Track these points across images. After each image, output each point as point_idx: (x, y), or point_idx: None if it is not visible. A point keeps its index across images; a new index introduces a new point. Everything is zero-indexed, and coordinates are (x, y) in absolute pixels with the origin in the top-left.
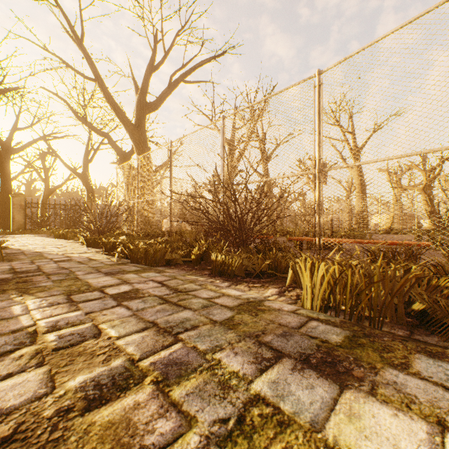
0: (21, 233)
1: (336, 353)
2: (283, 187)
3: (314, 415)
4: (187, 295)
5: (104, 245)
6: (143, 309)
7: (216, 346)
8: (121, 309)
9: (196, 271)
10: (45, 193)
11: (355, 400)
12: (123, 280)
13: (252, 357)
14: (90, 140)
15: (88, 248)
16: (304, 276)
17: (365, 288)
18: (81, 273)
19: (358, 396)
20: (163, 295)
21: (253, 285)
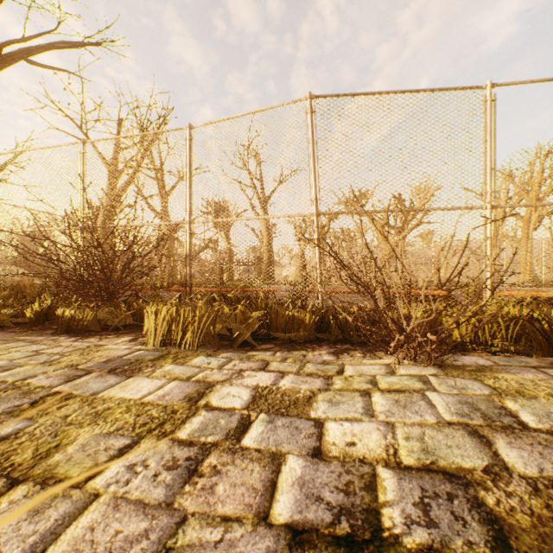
0: None
1: (143, 364)
2: (165, 234)
3: (97, 391)
4: (9, 351)
5: None
6: None
7: (30, 377)
8: None
9: (34, 332)
10: None
11: (133, 380)
12: None
13: (65, 376)
14: None
15: None
16: (150, 319)
17: (191, 322)
18: None
19: (138, 378)
20: None
21: (107, 336)
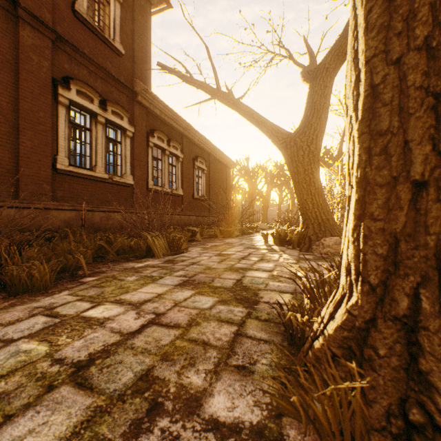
0: None
1: None
2: None
3: None
4: None
5: None
6: None
7: None
8: None
9: None
10: None
11: None
12: None
13: None
14: None
15: None
16: None
17: None
18: None
19: None
20: None
21: None
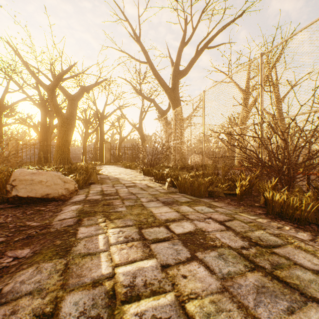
0: (108, 165)
1: None
2: None
3: None
4: (275, 254)
5: (155, 175)
6: (230, 277)
7: None
8: (199, 267)
9: (246, 208)
10: (119, 141)
11: None
12: (181, 213)
13: None
14: (142, 106)
15: (144, 176)
16: None
17: None
18: (145, 200)
19: None
20: (239, 248)
21: None
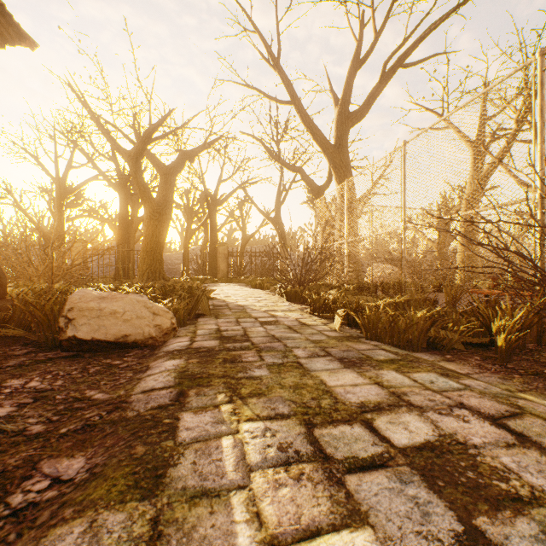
0: (224, 282)
1: None
2: None
3: None
4: None
5: (311, 301)
6: None
7: None
8: None
9: (528, 381)
10: (242, 241)
11: None
12: (389, 390)
13: None
14: (281, 180)
15: (288, 303)
16: None
17: None
18: (302, 354)
19: None
20: None
21: None
